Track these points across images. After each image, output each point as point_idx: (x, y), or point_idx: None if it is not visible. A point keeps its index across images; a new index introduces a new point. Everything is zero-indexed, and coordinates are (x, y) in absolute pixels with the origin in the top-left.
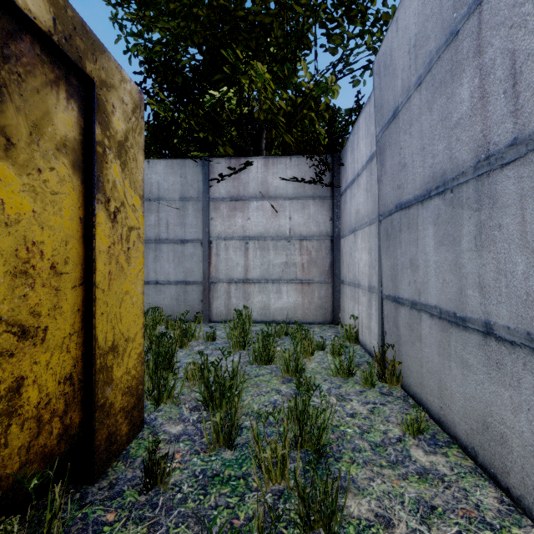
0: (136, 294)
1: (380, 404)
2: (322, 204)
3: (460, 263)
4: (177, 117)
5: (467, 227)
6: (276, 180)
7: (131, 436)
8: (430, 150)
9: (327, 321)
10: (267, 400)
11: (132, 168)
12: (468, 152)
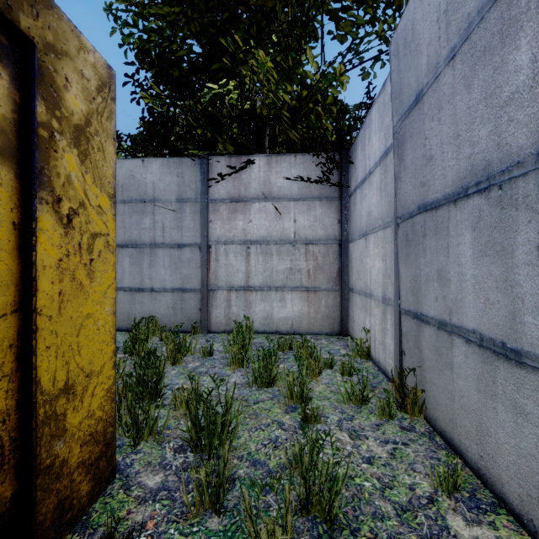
0: (103, 316)
1: (401, 443)
2: (329, 206)
3: (512, 279)
4: (173, 112)
5: (525, 233)
6: (280, 180)
7: (95, 494)
8: (467, 137)
9: (335, 332)
10: (267, 436)
11: (97, 161)
12: (528, 135)
